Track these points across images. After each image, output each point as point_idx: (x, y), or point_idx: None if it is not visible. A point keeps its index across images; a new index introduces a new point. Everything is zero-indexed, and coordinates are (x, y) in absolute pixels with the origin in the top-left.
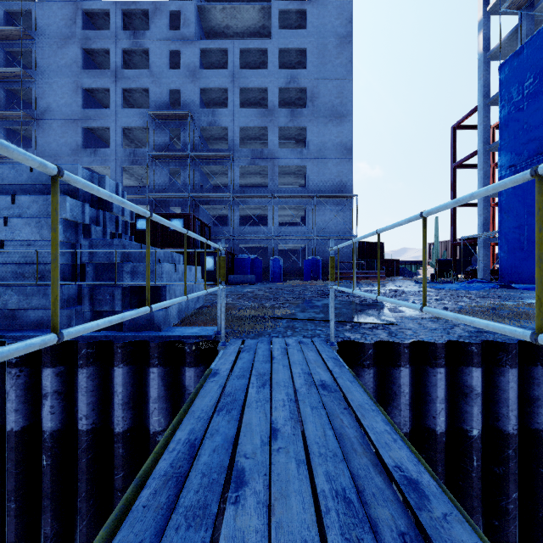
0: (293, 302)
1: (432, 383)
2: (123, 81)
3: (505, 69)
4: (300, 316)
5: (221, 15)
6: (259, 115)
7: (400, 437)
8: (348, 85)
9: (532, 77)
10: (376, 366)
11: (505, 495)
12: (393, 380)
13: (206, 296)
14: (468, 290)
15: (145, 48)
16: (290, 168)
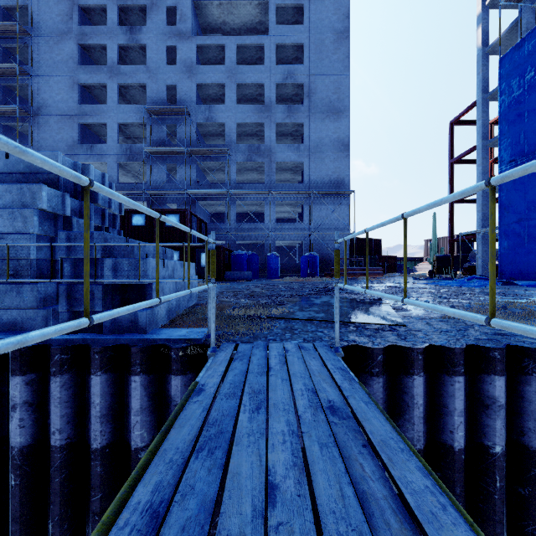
0: (291, 300)
1: (449, 393)
2: (119, 77)
3: (505, 63)
4: (299, 315)
5: (217, 11)
6: (256, 111)
7: (444, 493)
8: (345, 80)
9: (533, 70)
10: (385, 374)
11: (531, 519)
12: (405, 390)
13: (201, 293)
14: (470, 287)
15: (141, 44)
16: (287, 164)
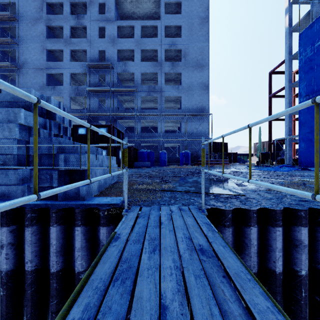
0: (174, 179)
1: (273, 237)
2: (71, 45)
3: (302, 37)
4: (179, 189)
5: (129, 6)
6: (152, 66)
7: (279, 311)
8: (206, 47)
9: (319, 41)
10: (233, 226)
11: None
12: (245, 235)
13: (119, 175)
14: (281, 171)
15: (84, 25)
16: (171, 97)
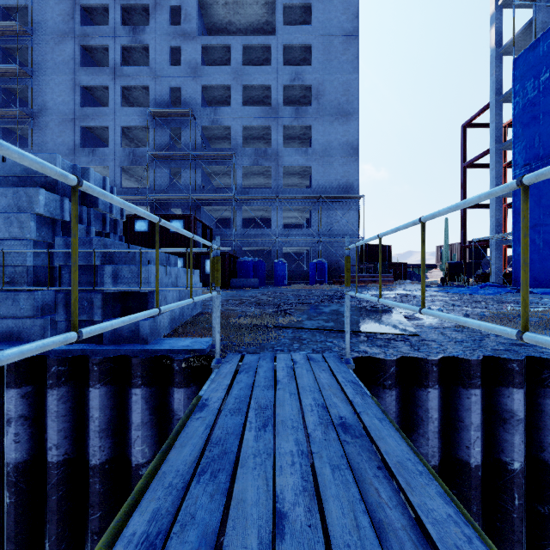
0: (299, 308)
1: (465, 406)
2: (122, 79)
3: (519, 64)
4: (308, 324)
5: (223, 11)
6: (262, 114)
7: (468, 522)
8: (354, 82)
9: (548, 71)
10: (398, 387)
11: None
12: (418, 403)
13: (206, 301)
14: (483, 295)
15: (145, 45)
16: (295, 168)
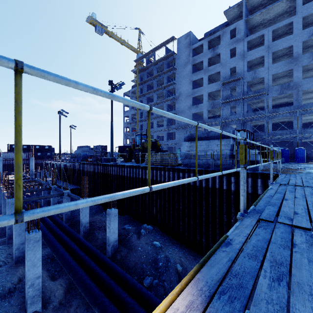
0: (309, 170)
1: None
2: (208, 72)
3: None
4: (309, 172)
5: (259, 17)
6: (286, 64)
7: None
8: None
9: None
10: None
11: None
12: None
13: None
14: None
15: (218, 53)
16: (312, 89)
